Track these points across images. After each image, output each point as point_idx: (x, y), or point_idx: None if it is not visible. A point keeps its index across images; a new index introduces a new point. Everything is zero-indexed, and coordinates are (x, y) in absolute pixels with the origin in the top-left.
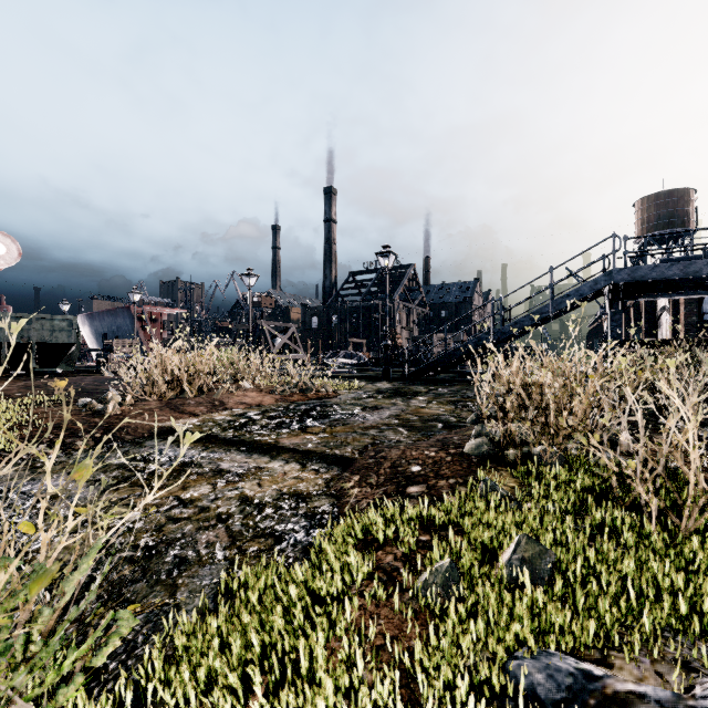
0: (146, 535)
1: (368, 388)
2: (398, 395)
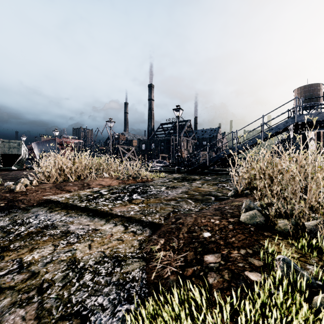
0: None
1: (169, 177)
2: (185, 180)
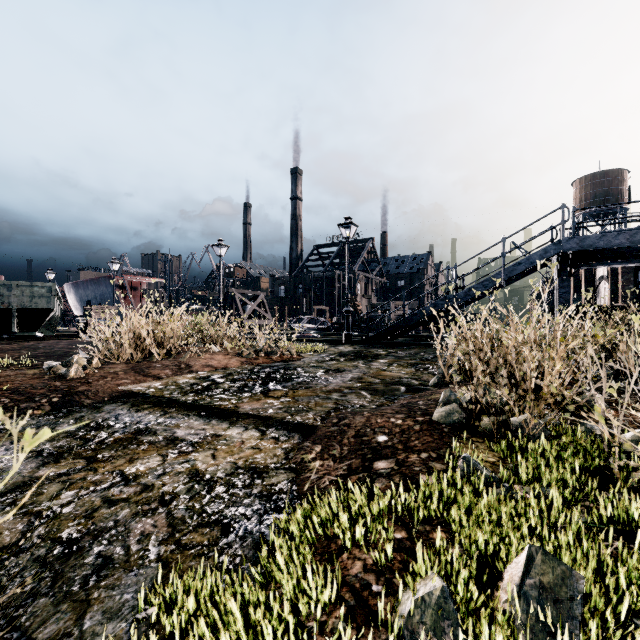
0: (72, 524)
1: (331, 351)
2: (360, 358)
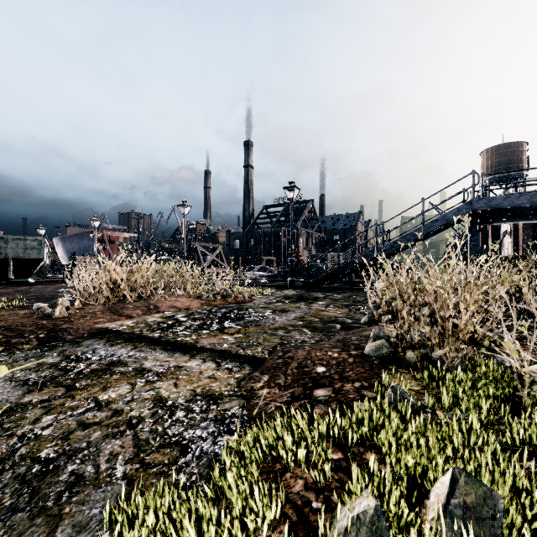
0: (50, 445)
1: (277, 295)
2: (302, 300)
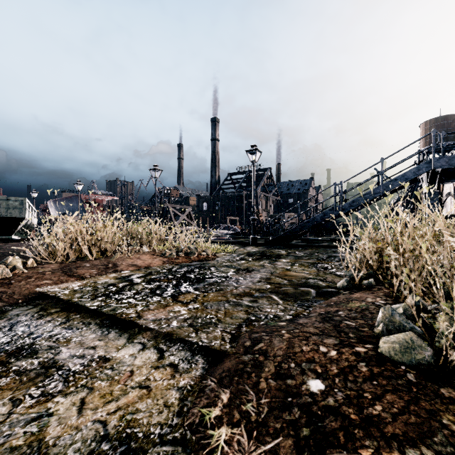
0: None
1: (241, 251)
2: (265, 257)
